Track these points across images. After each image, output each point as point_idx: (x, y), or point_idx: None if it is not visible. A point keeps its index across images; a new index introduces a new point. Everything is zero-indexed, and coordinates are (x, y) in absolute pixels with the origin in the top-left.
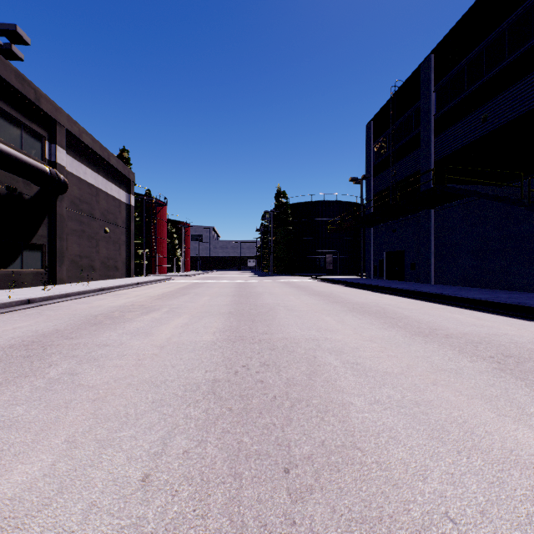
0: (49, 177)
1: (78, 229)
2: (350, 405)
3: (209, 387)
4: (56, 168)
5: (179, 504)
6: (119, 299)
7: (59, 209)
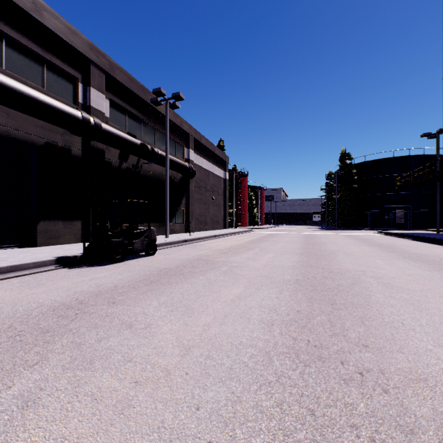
0: (188, 169)
1: (199, 198)
2: (372, 295)
3: (295, 281)
4: (189, 162)
5: (291, 303)
6: (228, 242)
7: (191, 187)
